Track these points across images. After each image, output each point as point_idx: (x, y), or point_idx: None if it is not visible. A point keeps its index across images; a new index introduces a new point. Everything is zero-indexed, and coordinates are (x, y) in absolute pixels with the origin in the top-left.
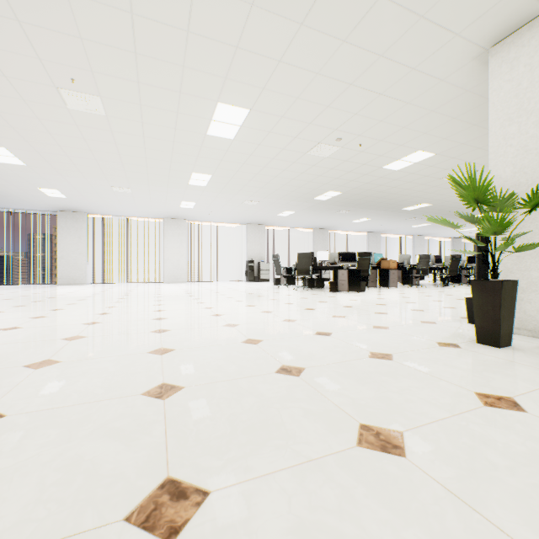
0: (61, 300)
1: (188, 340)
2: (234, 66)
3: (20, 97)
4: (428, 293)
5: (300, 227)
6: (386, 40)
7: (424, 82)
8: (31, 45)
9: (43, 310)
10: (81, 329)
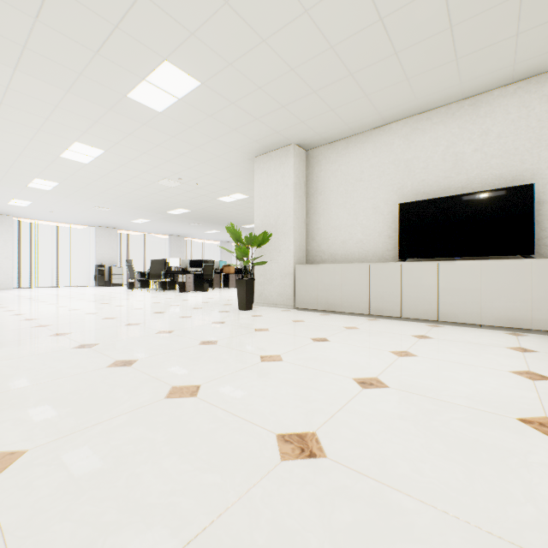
0: None
1: (60, 321)
2: (93, 129)
3: None
4: None
5: (156, 233)
6: (198, 142)
7: (227, 163)
8: None
9: None
10: None
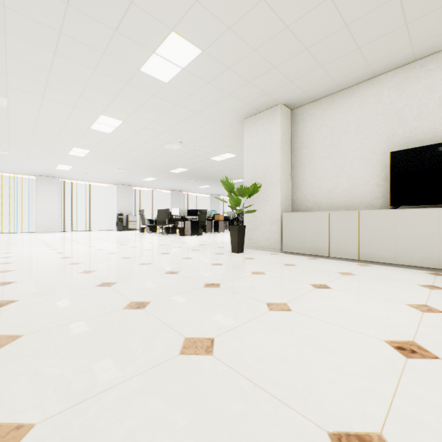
0: None
1: (88, 259)
2: (114, 102)
3: None
4: None
5: (161, 189)
6: (197, 108)
7: (220, 126)
8: None
9: None
10: (4, 260)
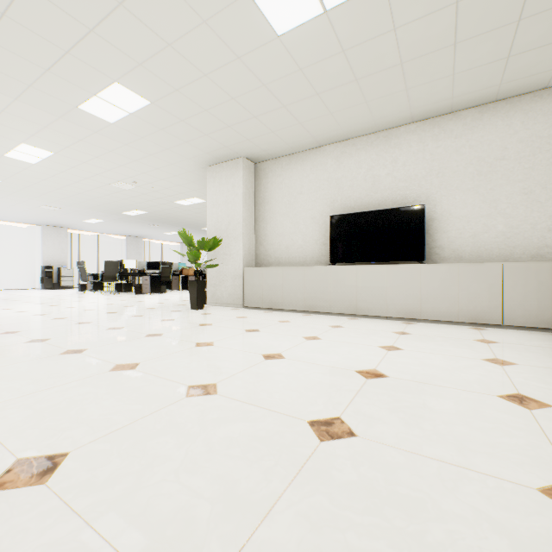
0: None
1: (7, 322)
2: (42, 133)
3: None
4: None
5: (112, 234)
6: (152, 151)
7: (182, 170)
8: None
9: None
10: None
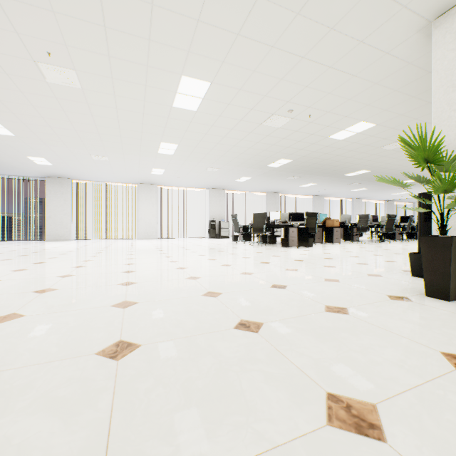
0: (45, 254)
1: (151, 293)
2: (196, 40)
3: (3, 71)
4: (368, 248)
5: (255, 191)
6: (337, 13)
7: (371, 54)
8: (8, 18)
9: (25, 263)
10: (54, 282)
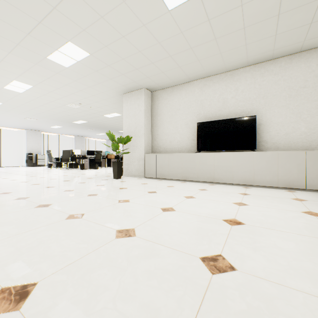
0: None
1: (4, 186)
2: (26, 74)
3: None
4: None
5: (66, 134)
6: (90, 84)
7: (108, 96)
8: None
9: None
10: None
